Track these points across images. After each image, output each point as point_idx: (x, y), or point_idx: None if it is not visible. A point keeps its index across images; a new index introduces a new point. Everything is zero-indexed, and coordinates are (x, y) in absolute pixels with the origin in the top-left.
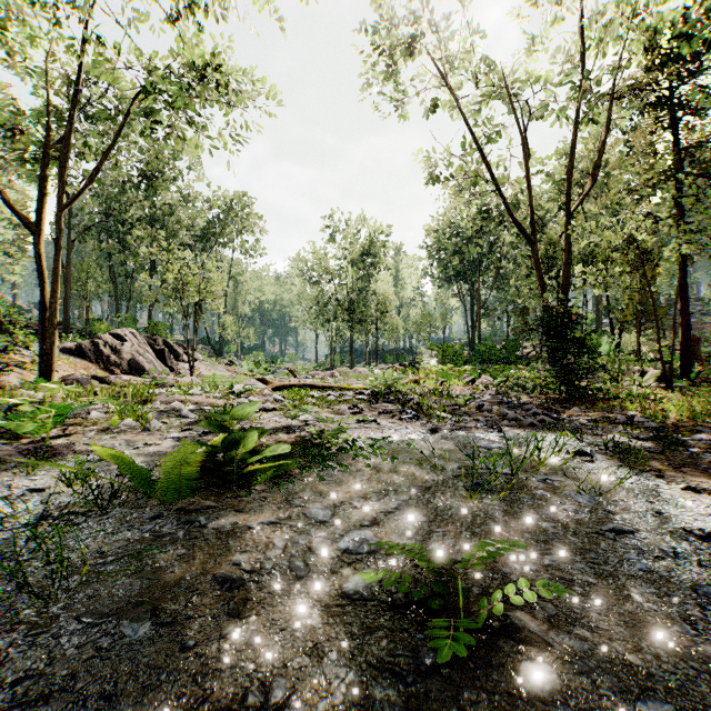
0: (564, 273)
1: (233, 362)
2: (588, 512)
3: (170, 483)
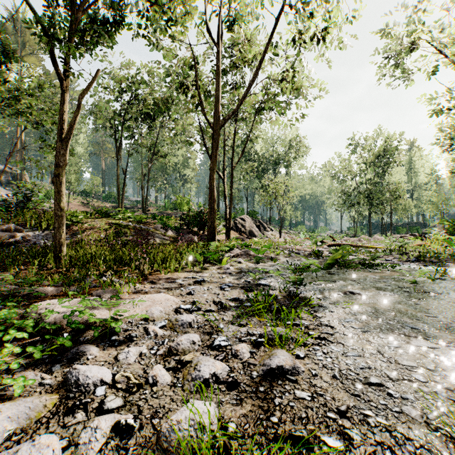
0: None
1: (289, 232)
2: None
3: (328, 263)
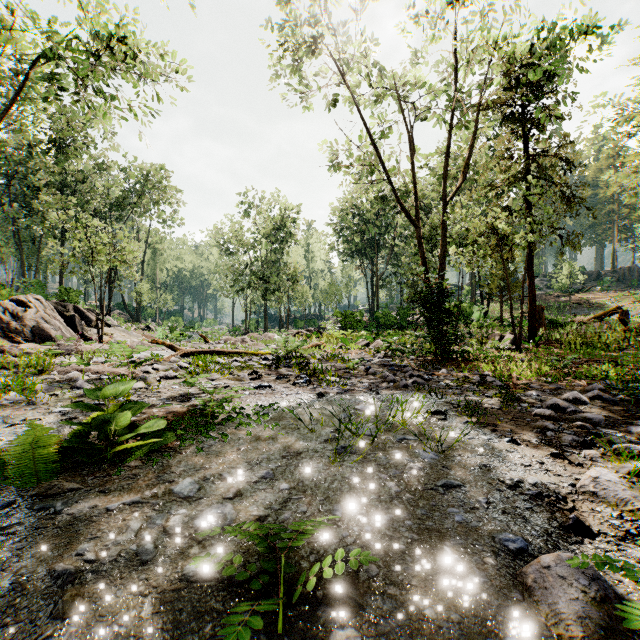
0: (441, 254)
1: (150, 327)
2: (429, 469)
3: (22, 470)
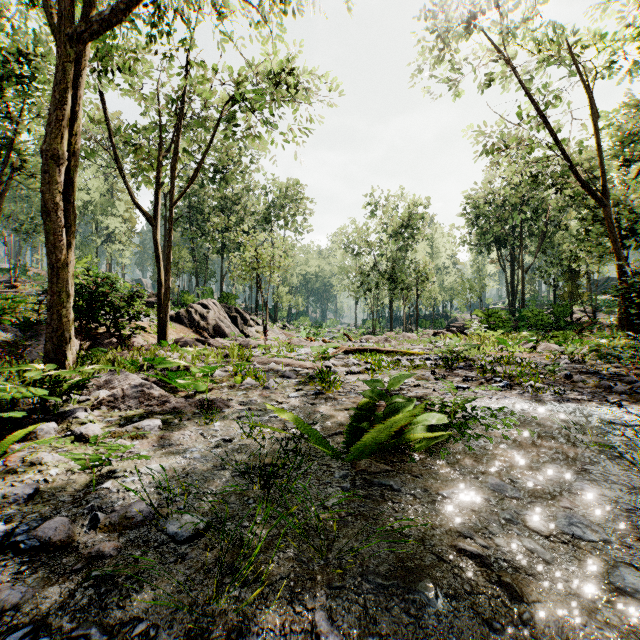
0: None
1: (287, 326)
2: None
3: (361, 447)
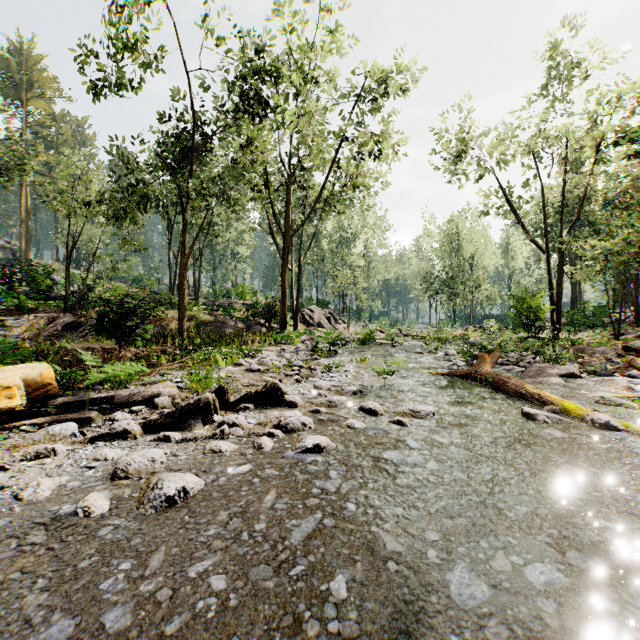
0: (559, 271)
1: (367, 325)
2: None
3: (361, 341)
